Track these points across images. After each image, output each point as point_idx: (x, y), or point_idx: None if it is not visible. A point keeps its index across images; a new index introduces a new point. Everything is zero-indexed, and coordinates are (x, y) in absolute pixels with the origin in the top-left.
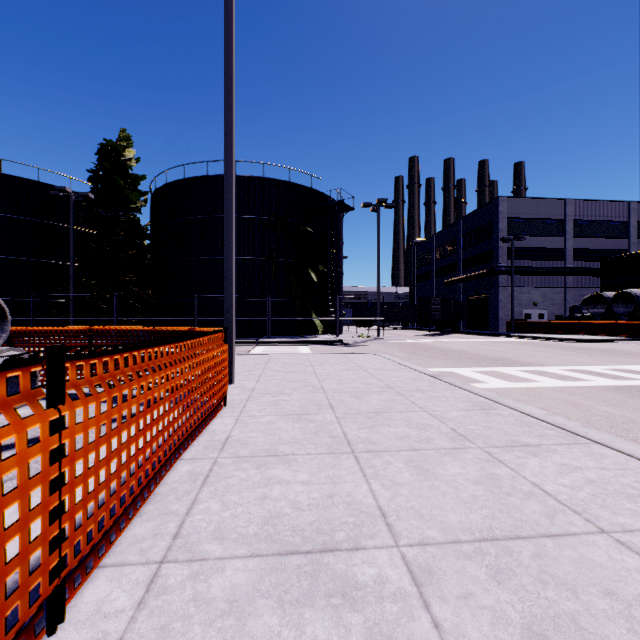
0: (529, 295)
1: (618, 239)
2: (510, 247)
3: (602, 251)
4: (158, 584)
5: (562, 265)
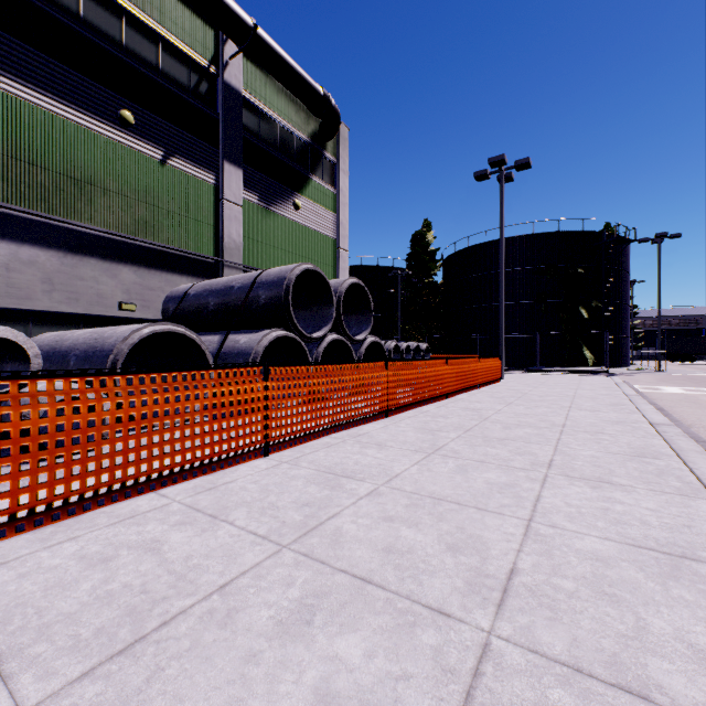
0: None
1: None
2: None
3: None
4: (490, 389)
5: None
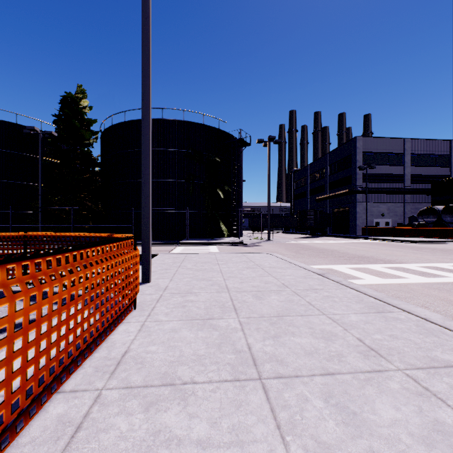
0: (378, 208)
1: (443, 167)
2: (364, 173)
3: (431, 176)
4: None
5: (402, 186)
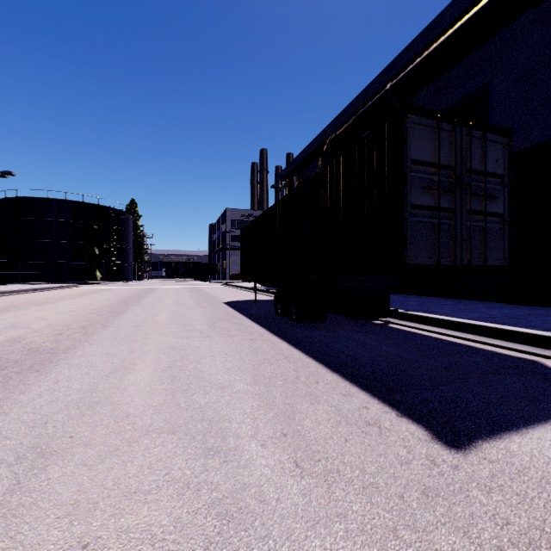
0: None
1: None
2: (233, 235)
3: None
4: None
5: None
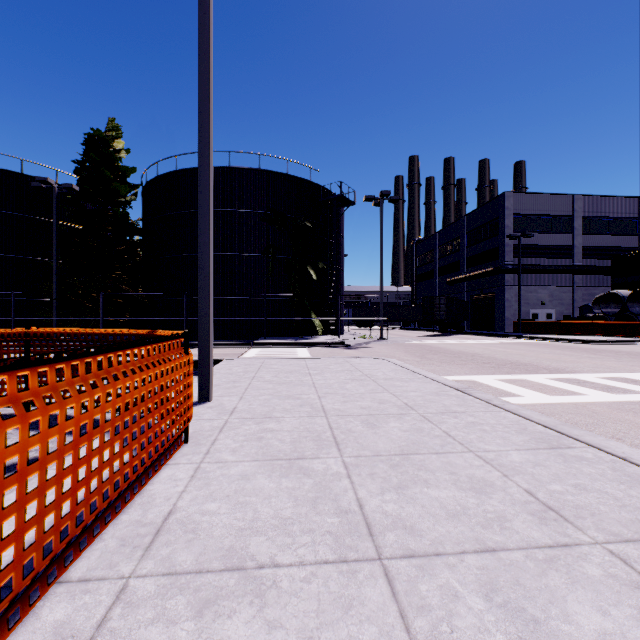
0: (536, 294)
1: (628, 236)
2: (517, 244)
3: (612, 249)
4: None
5: (571, 263)
